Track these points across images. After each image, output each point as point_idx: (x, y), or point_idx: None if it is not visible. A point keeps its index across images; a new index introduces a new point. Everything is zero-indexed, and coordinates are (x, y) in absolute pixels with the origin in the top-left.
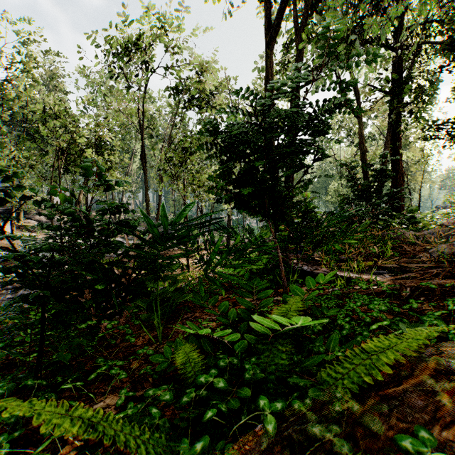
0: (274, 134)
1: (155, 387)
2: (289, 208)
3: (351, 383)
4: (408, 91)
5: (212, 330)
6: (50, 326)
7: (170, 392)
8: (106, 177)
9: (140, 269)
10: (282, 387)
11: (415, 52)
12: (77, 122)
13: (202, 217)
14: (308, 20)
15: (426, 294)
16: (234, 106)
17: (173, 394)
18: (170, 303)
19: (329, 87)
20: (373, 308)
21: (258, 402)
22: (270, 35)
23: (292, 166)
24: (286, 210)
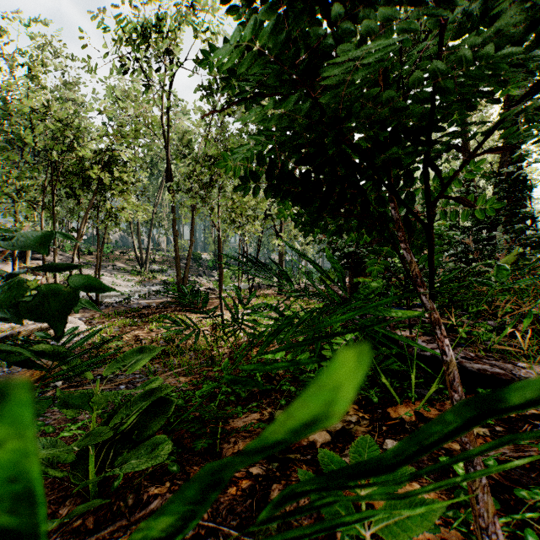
0: None
1: None
2: None
3: None
4: None
5: None
6: None
7: None
8: None
9: None
10: None
11: None
12: (76, 127)
13: None
14: None
15: None
16: None
17: None
18: None
19: None
20: None
21: None
22: None
23: None
24: None
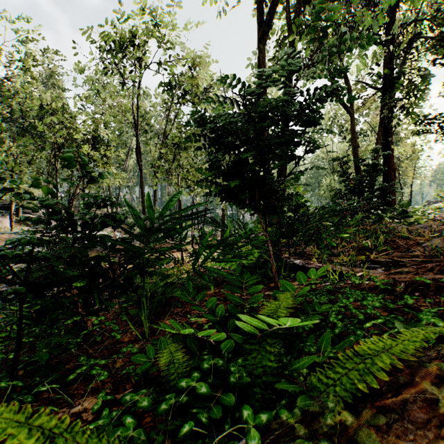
0: (264, 124)
1: (137, 388)
2: (282, 202)
3: (344, 391)
4: (400, 87)
5: (201, 326)
6: (37, 322)
7: (148, 398)
8: (86, 167)
9: (128, 263)
10: (269, 392)
11: (406, 49)
12: (74, 118)
13: (187, 209)
14: (300, 18)
15: (421, 289)
16: (222, 96)
17: (153, 398)
18: (156, 299)
19: (321, 77)
20: (367, 305)
21: (241, 412)
22: (263, 31)
23: (283, 157)
24: (278, 203)
